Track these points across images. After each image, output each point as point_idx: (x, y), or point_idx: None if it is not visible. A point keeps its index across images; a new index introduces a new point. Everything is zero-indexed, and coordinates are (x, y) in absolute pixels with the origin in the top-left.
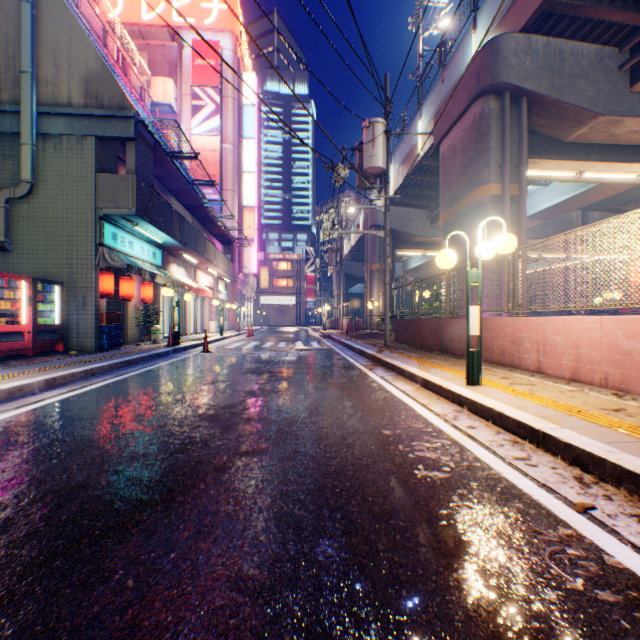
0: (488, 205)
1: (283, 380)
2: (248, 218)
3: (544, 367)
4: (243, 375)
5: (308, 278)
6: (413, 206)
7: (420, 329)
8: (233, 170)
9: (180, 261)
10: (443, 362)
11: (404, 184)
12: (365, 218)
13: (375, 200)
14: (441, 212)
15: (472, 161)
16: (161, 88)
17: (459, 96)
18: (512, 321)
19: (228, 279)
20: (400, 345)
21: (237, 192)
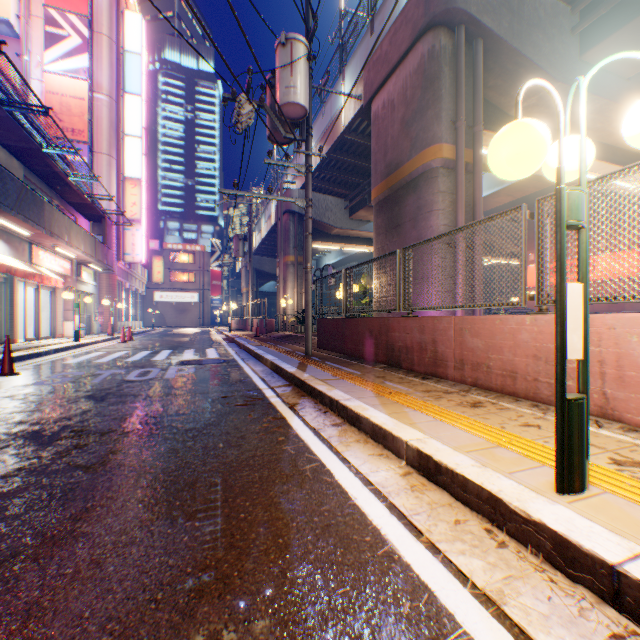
0: (439, 171)
1: (83, 469)
2: (132, 193)
3: (622, 408)
4: None
5: (214, 273)
6: (331, 194)
7: (355, 332)
8: (110, 129)
9: None
10: (410, 389)
11: (323, 164)
12: (278, 203)
13: (290, 183)
14: (374, 185)
15: (418, 114)
16: None
17: (400, 33)
18: (536, 322)
19: (97, 266)
20: (326, 353)
21: (116, 158)
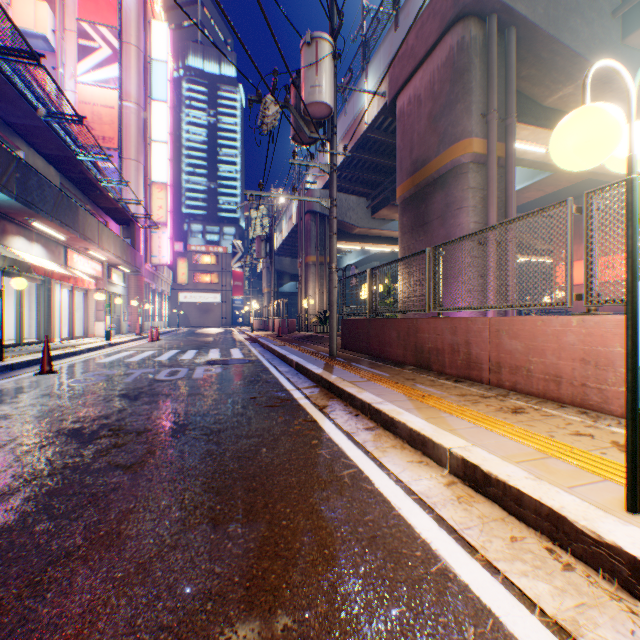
0: (469, 167)
1: (123, 469)
2: (158, 197)
3: None
4: (35, 451)
5: (236, 274)
6: (353, 193)
7: (381, 333)
8: (138, 135)
9: (33, 234)
10: (444, 392)
11: (345, 164)
12: (299, 203)
13: (311, 183)
14: (399, 183)
15: (447, 109)
16: (30, 11)
17: (427, 26)
18: (583, 323)
19: (126, 268)
20: (351, 354)
21: (143, 163)
